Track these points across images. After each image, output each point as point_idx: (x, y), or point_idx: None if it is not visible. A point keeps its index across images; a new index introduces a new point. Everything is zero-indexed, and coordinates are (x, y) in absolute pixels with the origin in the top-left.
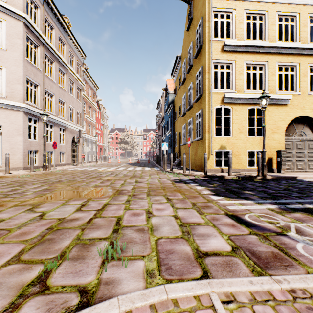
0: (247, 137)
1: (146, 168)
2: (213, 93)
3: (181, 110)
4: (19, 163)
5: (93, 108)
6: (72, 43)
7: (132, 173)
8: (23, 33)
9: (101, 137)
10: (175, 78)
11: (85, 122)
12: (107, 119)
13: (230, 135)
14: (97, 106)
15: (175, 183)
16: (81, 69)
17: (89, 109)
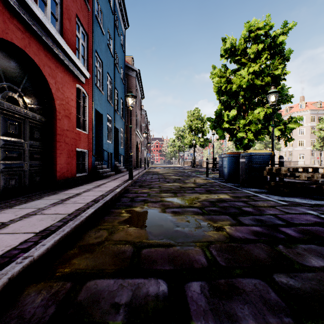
0: None
1: None
2: None
3: None
4: (308, 163)
5: None
6: None
7: None
8: (309, 128)
9: None
10: None
11: None
12: None
13: None
14: None
15: None
16: None
17: None
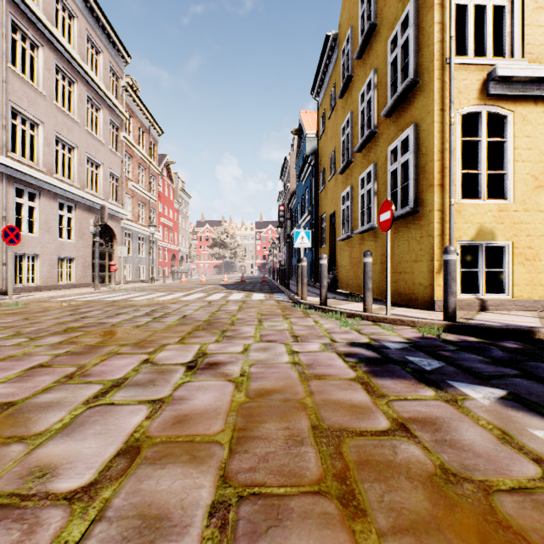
0: None
1: (256, 295)
2: (455, 66)
3: (338, 160)
4: None
5: (149, 170)
6: (94, 20)
7: (211, 311)
8: None
9: (175, 235)
10: (320, 96)
11: (131, 198)
12: (188, 200)
13: (507, 197)
14: (167, 175)
15: (375, 380)
16: (121, 84)
17: (140, 172)
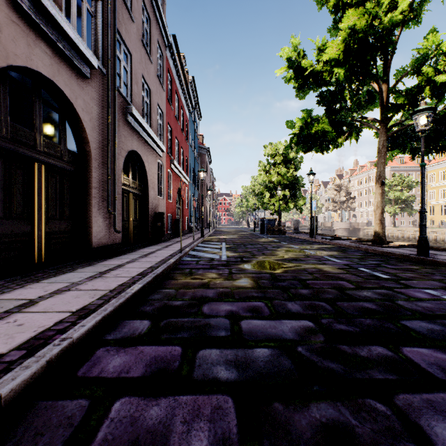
0: (439, 215)
1: None
2: (428, 201)
3: None
4: (388, 224)
5: None
6: (419, 168)
7: None
8: None
9: None
10: None
11: None
12: None
13: (434, 215)
14: None
15: None
16: None
17: None
